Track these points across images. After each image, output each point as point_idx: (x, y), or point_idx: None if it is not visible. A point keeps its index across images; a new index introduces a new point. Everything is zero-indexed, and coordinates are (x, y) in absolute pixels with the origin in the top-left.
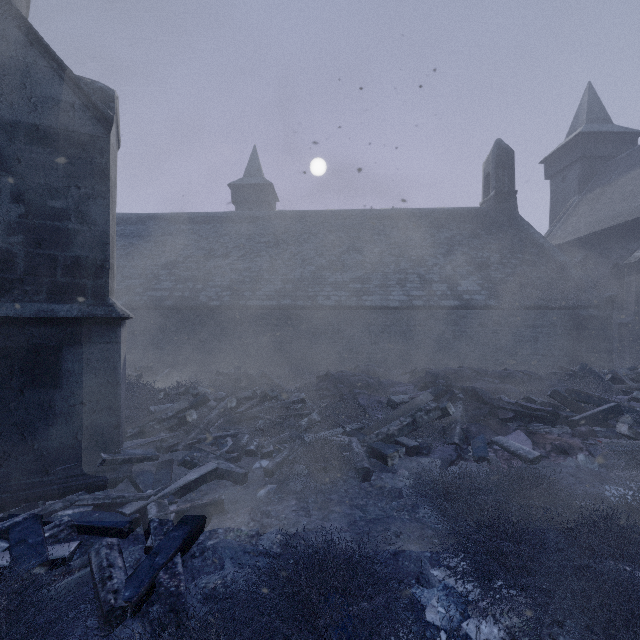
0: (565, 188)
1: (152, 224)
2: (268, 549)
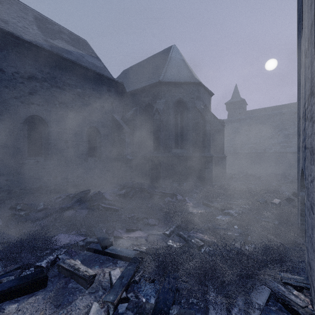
0: None
1: None
2: None
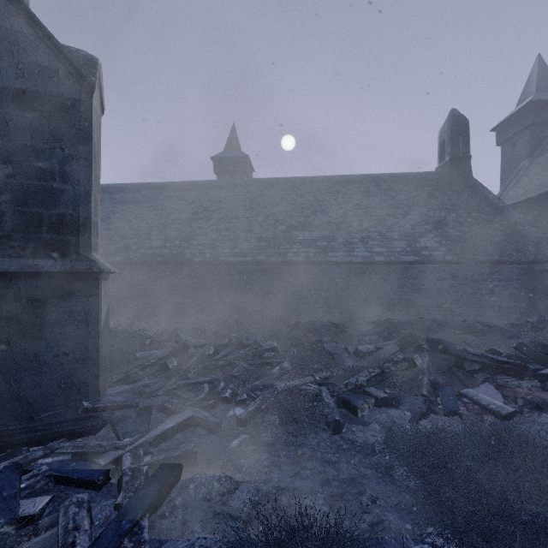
0: (516, 153)
1: (146, 192)
2: (238, 511)
